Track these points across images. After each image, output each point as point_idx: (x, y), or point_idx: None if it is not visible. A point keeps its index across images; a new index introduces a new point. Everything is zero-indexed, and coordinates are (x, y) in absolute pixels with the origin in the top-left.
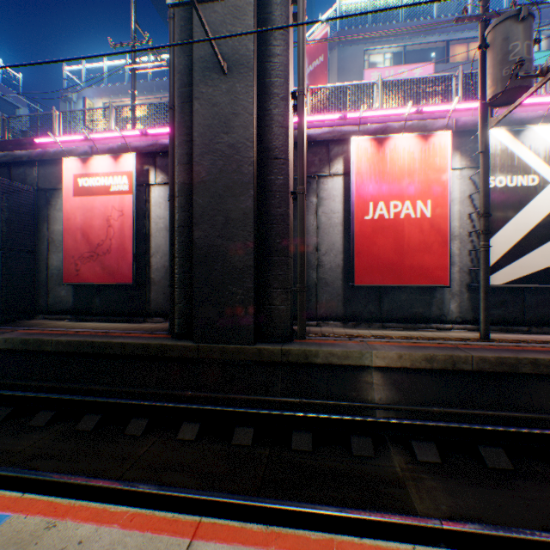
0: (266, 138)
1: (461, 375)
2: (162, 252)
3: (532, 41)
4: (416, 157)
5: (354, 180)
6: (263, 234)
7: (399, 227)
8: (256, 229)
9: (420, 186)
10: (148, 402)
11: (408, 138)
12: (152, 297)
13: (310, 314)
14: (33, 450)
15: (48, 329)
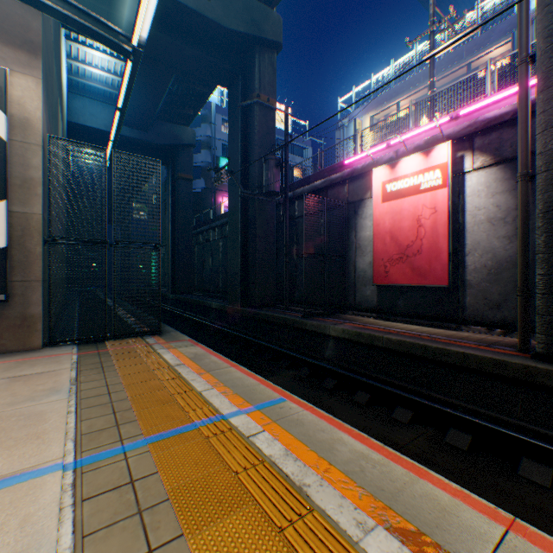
0: None
1: None
2: (481, 249)
3: None
4: None
5: None
6: None
7: None
8: None
9: None
10: (539, 442)
11: None
12: (466, 302)
13: None
14: (415, 449)
15: (367, 325)
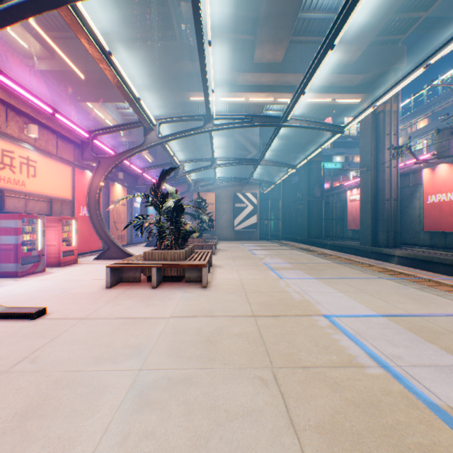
0: (376, 185)
1: (417, 261)
2: None
3: (445, 137)
4: (446, 173)
5: (422, 187)
6: (376, 214)
7: (439, 205)
8: (373, 213)
9: (448, 186)
10: None
11: (443, 165)
12: None
13: (416, 243)
14: None
15: (339, 241)
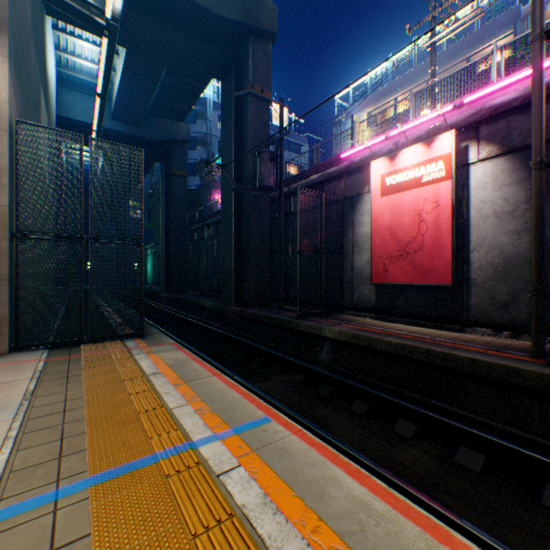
0: None
1: None
2: (487, 245)
3: None
4: None
5: None
6: None
7: None
8: None
9: None
10: None
11: None
12: (470, 302)
13: None
14: (421, 471)
15: (365, 326)
